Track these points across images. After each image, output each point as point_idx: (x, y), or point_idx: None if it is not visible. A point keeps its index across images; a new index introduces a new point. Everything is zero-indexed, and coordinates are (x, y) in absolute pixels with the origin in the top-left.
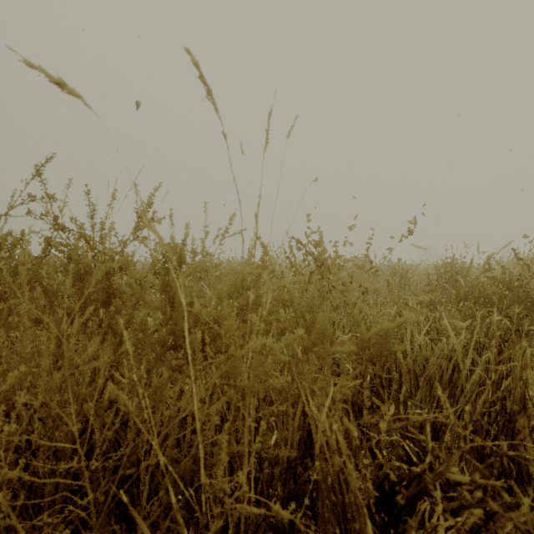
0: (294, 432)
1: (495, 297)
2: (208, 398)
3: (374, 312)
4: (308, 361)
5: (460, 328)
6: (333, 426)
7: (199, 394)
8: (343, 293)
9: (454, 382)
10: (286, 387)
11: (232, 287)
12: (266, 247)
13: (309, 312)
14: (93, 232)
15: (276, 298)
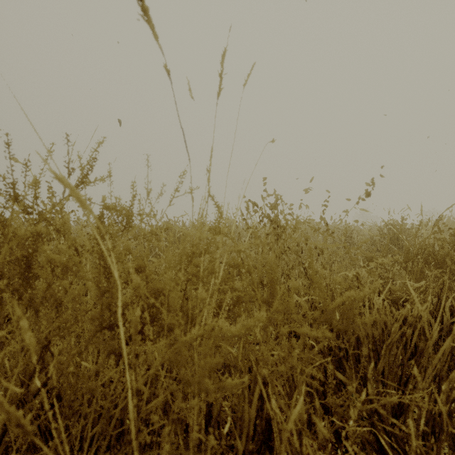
0: (252, 422)
1: (447, 258)
2: (145, 393)
3: (339, 280)
4: (267, 337)
5: (413, 288)
6: (303, 442)
7: (136, 386)
8: (297, 253)
9: (420, 351)
10: (242, 367)
11: (182, 252)
12: (220, 208)
13: (268, 280)
14: (13, 189)
15: (231, 264)
